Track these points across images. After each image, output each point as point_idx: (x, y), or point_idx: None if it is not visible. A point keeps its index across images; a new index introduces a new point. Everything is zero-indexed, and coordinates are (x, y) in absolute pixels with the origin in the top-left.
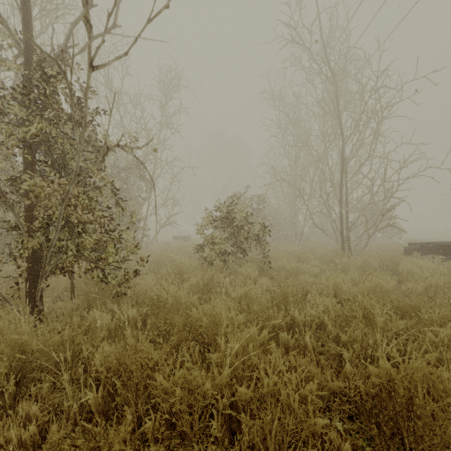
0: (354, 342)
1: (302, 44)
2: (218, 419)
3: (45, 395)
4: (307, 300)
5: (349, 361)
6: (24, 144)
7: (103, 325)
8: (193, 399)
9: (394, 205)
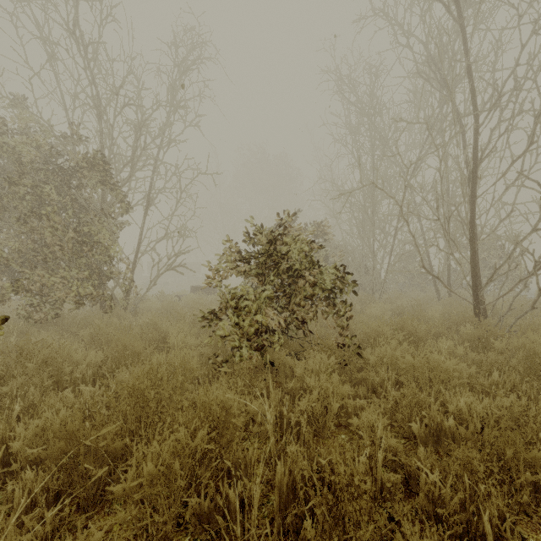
0: None
1: None
2: None
3: None
4: None
5: None
6: None
7: None
8: None
9: None
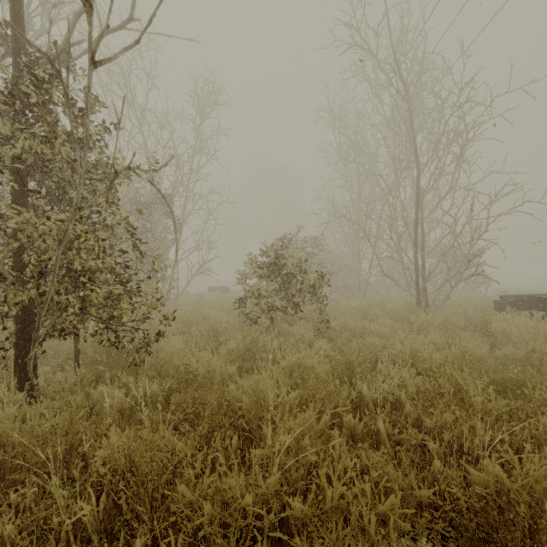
0: (441, 429)
1: (368, 49)
2: (262, 544)
3: (30, 504)
4: (377, 370)
5: (437, 454)
6: (10, 168)
7: (113, 405)
8: (228, 517)
9: (481, 249)
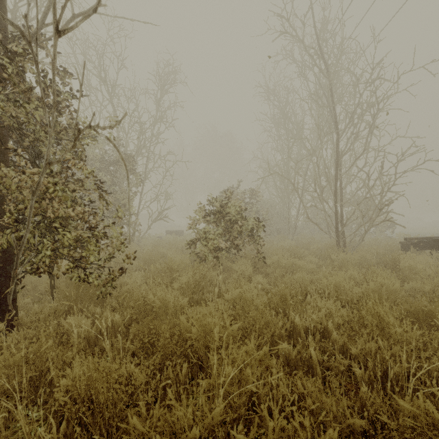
0: (365, 356)
1: (297, 35)
2: None
3: None
4: (306, 301)
5: (362, 378)
6: None
7: (81, 333)
8: None
9: (389, 199)
